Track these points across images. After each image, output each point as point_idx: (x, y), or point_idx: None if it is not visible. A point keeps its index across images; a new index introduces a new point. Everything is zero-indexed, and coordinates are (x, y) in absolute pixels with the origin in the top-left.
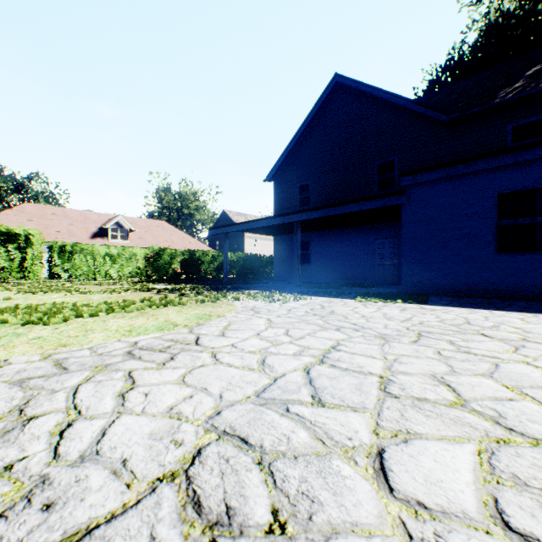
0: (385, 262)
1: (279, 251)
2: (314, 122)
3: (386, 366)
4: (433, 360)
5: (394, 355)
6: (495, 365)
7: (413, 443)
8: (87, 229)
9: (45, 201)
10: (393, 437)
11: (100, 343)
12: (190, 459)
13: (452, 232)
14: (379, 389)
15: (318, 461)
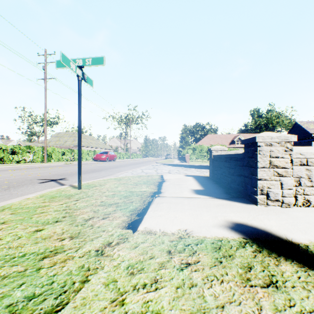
0: None
1: None
2: None
3: None
4: None
5: None
6: None
7: None
8: (227, 141)
9: (210, 132)
10: None
11: None
12: None
13: None
14: None
15: None
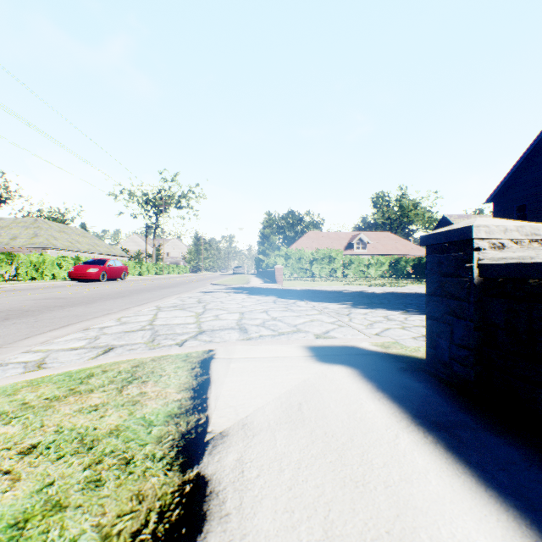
0: None
1: None
2: (530, 156)
3: None
4: None
5: None
6: None
7: None
8: (340, 245)
9: (312, 227)
10: None
11: None
12: None
13: None
14: None
15: None
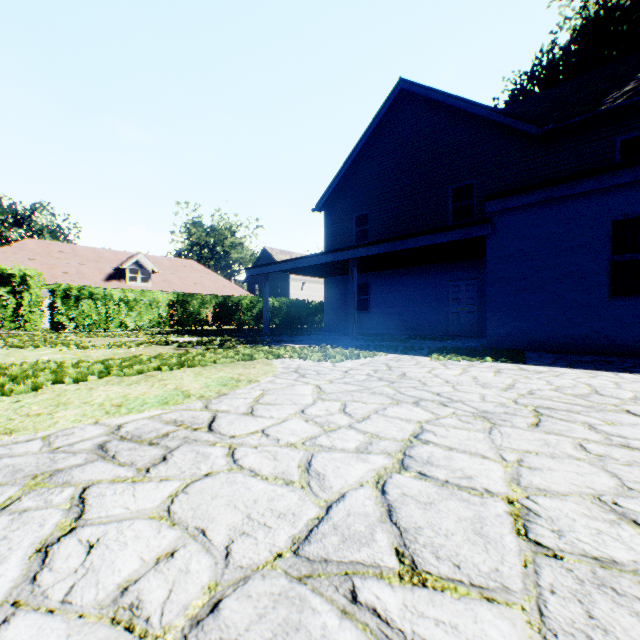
0: (462, 309)
1: (330, 296)
2: (374, 138)
3: (510, 475)
4: (580, 462)
5: (514, 451)
6: None
7: None
8: (101, 270)
9: (51, 236)
10: None
11: (65, 427)
12: None
13: (552, 270)
14: (517, 533)
15: None
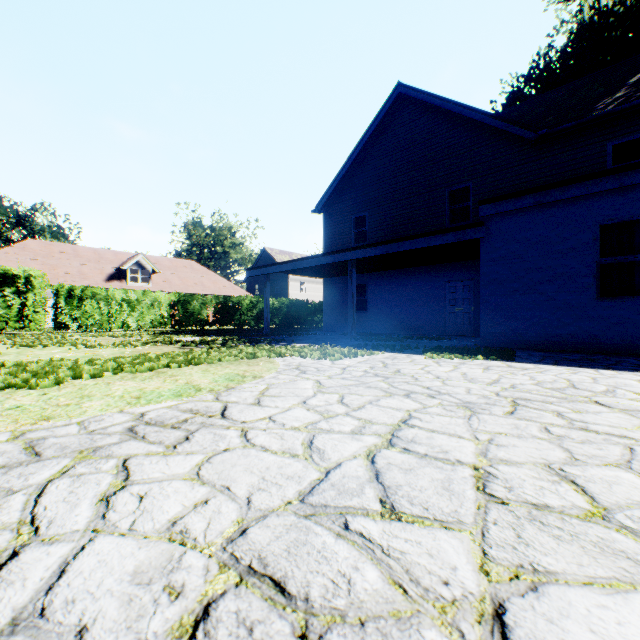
0: (458, 309)
1: (330, 297)
2: (372, 141)
3: (480, 450)
4: (541, 441)
5: (487, 433)
6: (630, 449)
7: (548, 592)
8: (102, 271)
9: (52, 236)
10: (513, 580)
11: (95, 415)
12: (190, 627)
13: (543, 272)
14: (477, 488)
15: (399, 631)
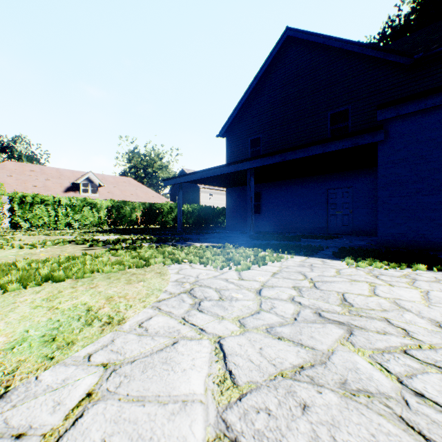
0: (338, 211)
1: (230, 202)
2: (265, 77)
3: None
4: None
5: None
6: None
7: None
8: (61, 184)
9: (27, 160)
10: None
11: None
12: None
13: None
14: None
15: None
